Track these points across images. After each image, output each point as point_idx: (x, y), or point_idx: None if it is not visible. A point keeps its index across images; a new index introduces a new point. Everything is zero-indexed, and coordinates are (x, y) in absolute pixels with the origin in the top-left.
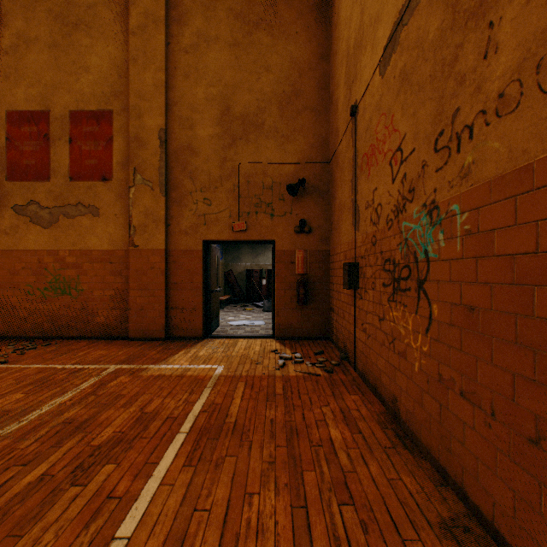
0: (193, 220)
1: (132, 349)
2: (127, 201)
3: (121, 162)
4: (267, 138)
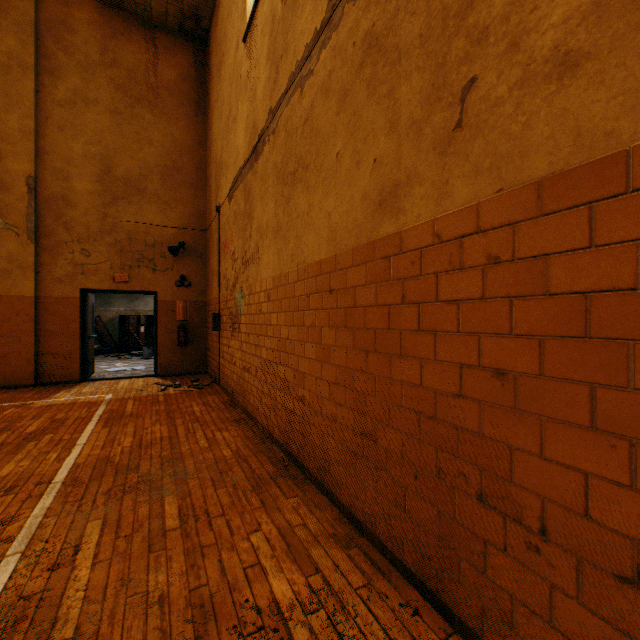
0: (69, 269)
1: (0, 395)
2: None
3: None
4: (150, 203)
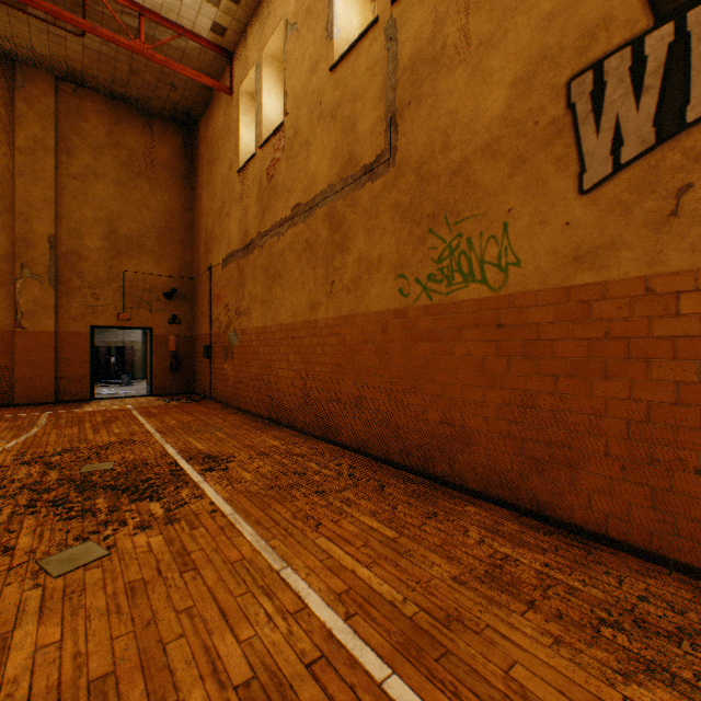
0: (82, 310)
1: (37, 409)
2: (12, 289)
3: (5, 256)
4: (148, 256)
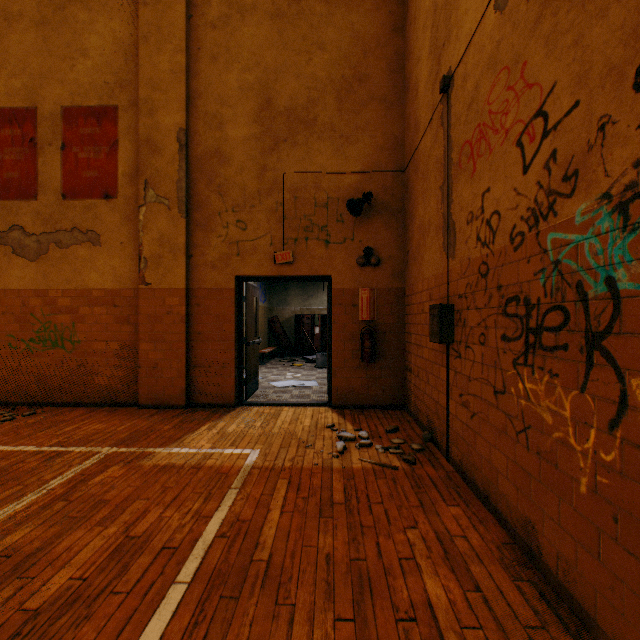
0: (223, 250)
1: (139, 422)
2: (137, 224)
3: (129, 174)
4: (321, 140)
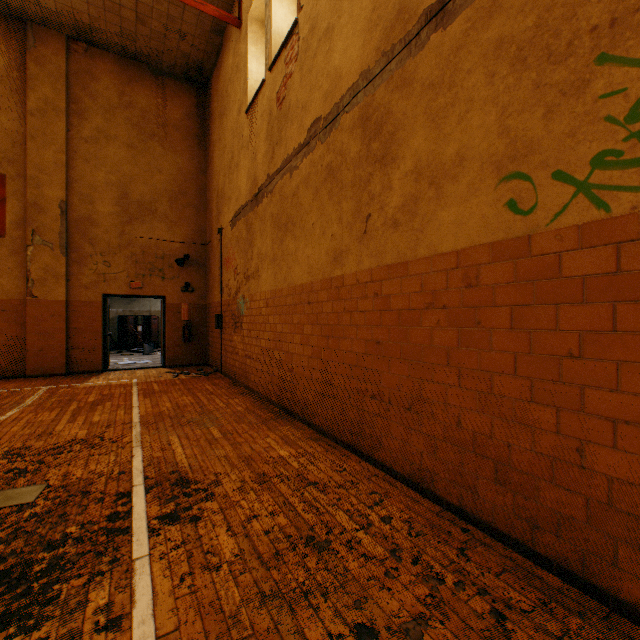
0: (94, 278)
1: (43, 381)
2: (24, 257)
3: (17, 222)
4: (160, 222)
